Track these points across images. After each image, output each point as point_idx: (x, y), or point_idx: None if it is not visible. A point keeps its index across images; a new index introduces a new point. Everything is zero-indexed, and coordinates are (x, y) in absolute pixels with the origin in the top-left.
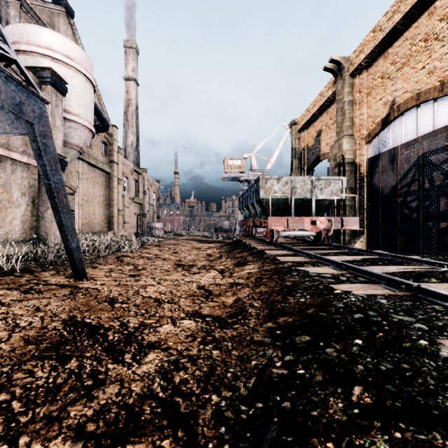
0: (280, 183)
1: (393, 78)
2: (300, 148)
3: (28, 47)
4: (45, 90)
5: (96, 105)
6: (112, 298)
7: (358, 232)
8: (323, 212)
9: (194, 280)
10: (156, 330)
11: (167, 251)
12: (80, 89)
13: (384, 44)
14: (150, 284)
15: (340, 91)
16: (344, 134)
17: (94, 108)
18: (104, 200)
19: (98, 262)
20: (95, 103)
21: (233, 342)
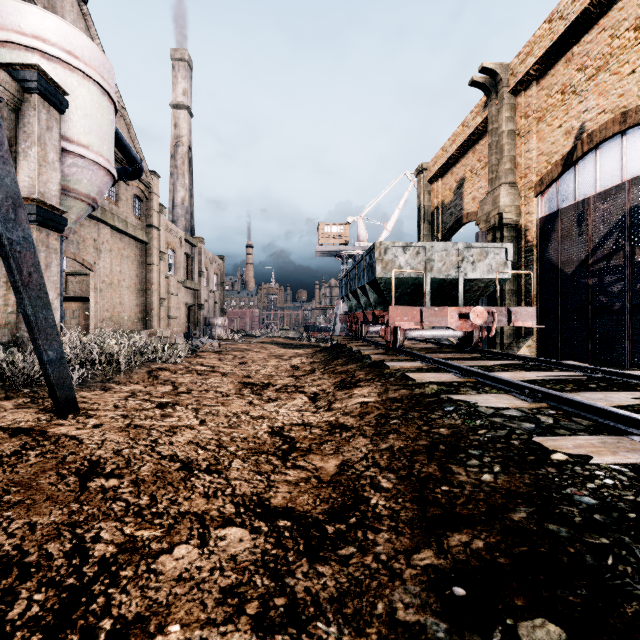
0: (407, 253)
1: (580, 91)
2: (432, 206)
3: (3, 35)
4: (28, 102)
5: (121, 136)
6: (94, 463)
7: (523, 332)
8: (475, 300)
9: (266, 414)
10: (153, 568)
11: (231, 361)
12: (91, 106)
13: (567, 39)
14: (186, 425)
15: (495, 117)
16: (502, 181)
17: (118, 140)
18: (138, 284)
19: (116, 379)
20: (120, 134)
21: (341, 623)
